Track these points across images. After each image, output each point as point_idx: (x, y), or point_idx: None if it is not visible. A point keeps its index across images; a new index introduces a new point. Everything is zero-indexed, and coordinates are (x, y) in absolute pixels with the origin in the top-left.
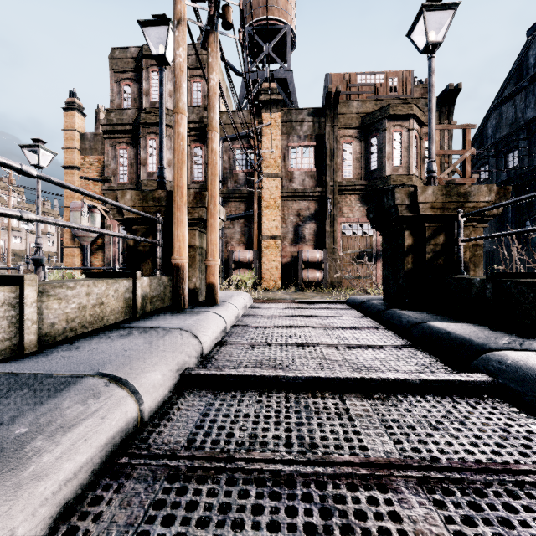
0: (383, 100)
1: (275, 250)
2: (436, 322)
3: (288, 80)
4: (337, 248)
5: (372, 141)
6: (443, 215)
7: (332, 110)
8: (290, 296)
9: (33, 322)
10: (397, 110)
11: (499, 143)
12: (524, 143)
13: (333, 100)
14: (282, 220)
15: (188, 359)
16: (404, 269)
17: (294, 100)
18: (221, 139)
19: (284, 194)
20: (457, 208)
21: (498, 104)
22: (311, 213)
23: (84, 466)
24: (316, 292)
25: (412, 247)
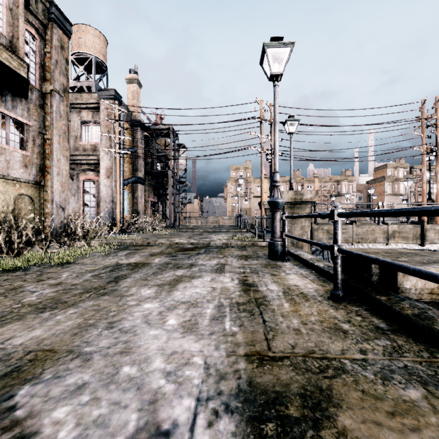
0: None
1: None
2: None
3: None
4: None
5: None
6: None
7: None
8: None
9: None
10: None
11: None
12: None
13: None
14: None
15: None
16: None
17: None
18: None
19: None
20: None
21: None
22: None
23: None
24: None
25: None
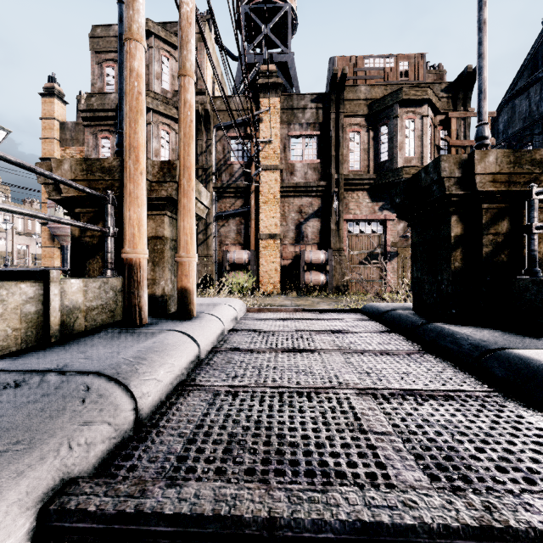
0: (394, 85)
1: (275, 251)
2: (521, 347)
3: (289, 64)
4: (343, 248)
5: (381, 130)
6: (509, 192)
7: (338, 96)
8: (291, 302)
9: None
10: (410, 95)
11: (511, 139)
12: (539, 138)
13: (339, 84)
14: (282, 217)
15: (82, 454)
16: (449, 268)
17: (295, 85)
18: (214, 127)
19: (284, 189)
20: (529, 183)
21: (511, 97)
22: (315, 210)
23: None
24: (320, 297)
25: (461, 238)
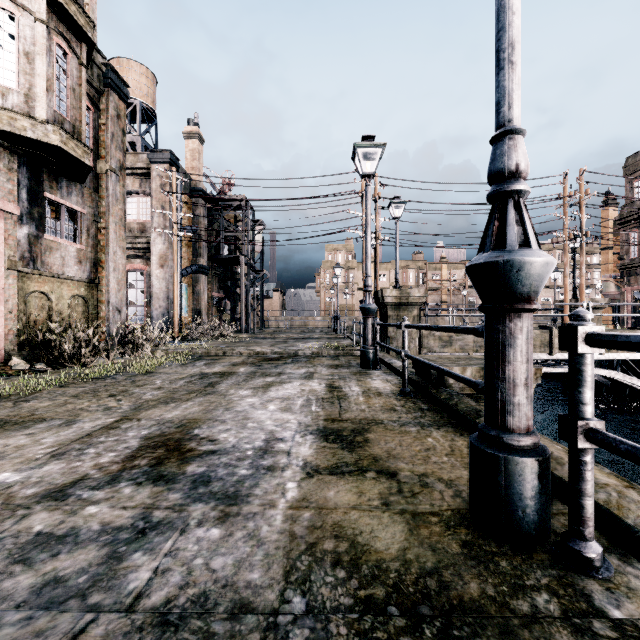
0: None
1: None
2: None
3: None
4: None
5: None
6: None
7: None
8: None
9: None
10: None
11: None
12: None
13: None
14: None
15: None
16: None
17: None
18: None
19: None
20: None
21: None
22: None
23: None
24: None
25: None
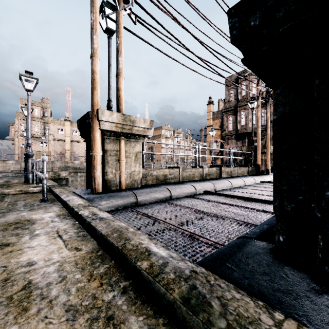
0: None
1: None
2: None
3: None
4: None
5: None
6: None
7: None
8: None
9: (238, 172)
10: None
11: None
12: None
13: None
14: None
15: (261, 180)
16: None
17: None
18: None
19: None
20: None
21: None
22: None
23: (252, 182)
24: None
25: None
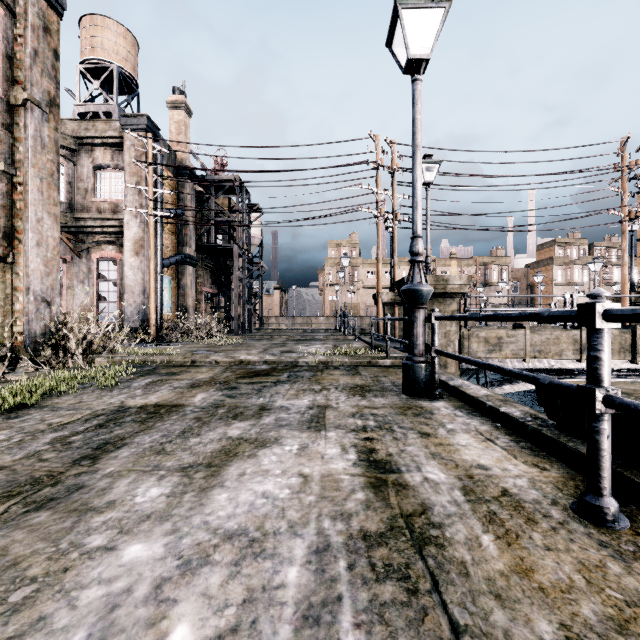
0: None
1: None
2: None
3: None
4: None
5: None
6: None
7: None
8: None
9: None
10: None
11: None
12: None
13: None
14: None
15: None
16: None
17: None
18: None
19: None
20: None
21: None
22: None
23: None
24: None
25: None
